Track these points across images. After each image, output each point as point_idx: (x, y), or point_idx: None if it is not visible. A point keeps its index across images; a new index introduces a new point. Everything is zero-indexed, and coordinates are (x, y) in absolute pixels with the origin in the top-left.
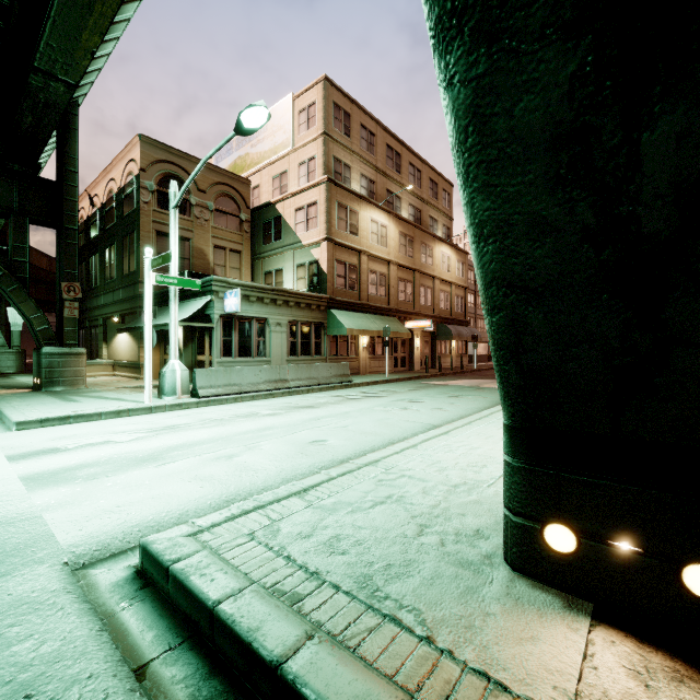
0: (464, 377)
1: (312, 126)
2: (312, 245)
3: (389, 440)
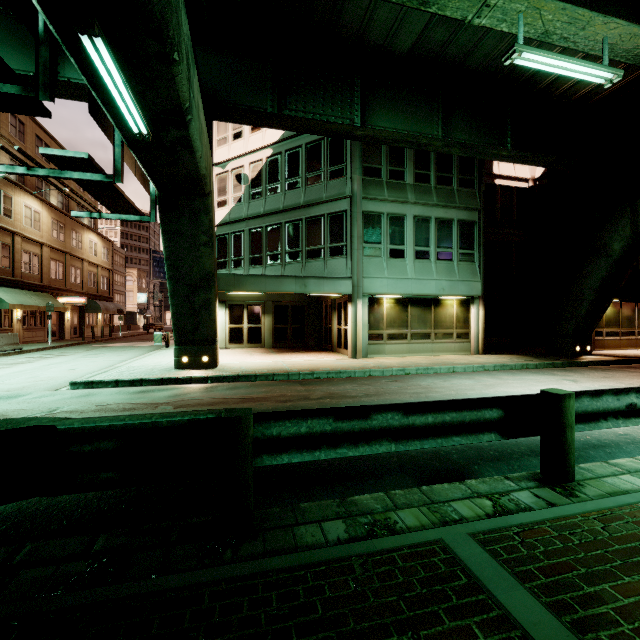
0: (118, 342)
1: None
2: None
3: (111, 365)
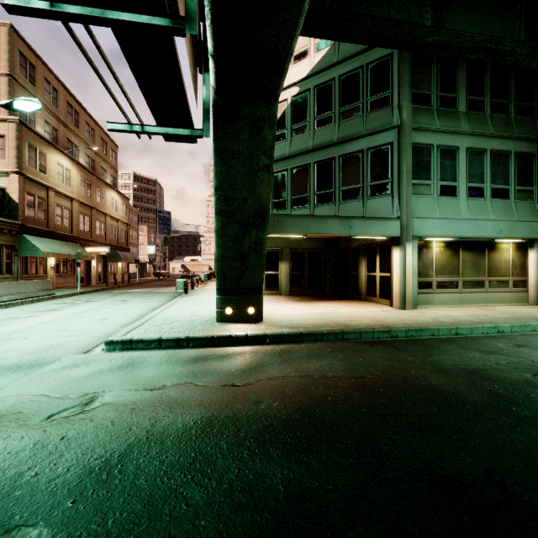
0: (137, 288)
1: None
2: None
3: (141, 314)
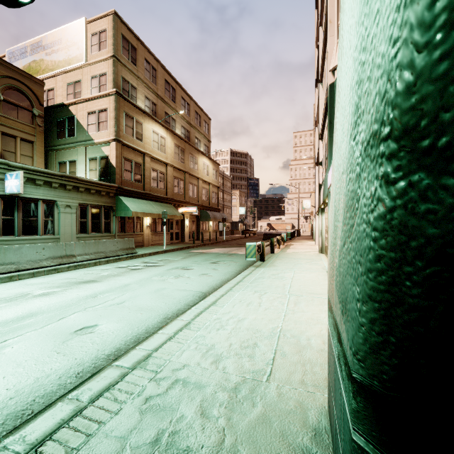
0: (218, 246)
1: (103, 48)
2: (102, 143)
3: (164, 315)
